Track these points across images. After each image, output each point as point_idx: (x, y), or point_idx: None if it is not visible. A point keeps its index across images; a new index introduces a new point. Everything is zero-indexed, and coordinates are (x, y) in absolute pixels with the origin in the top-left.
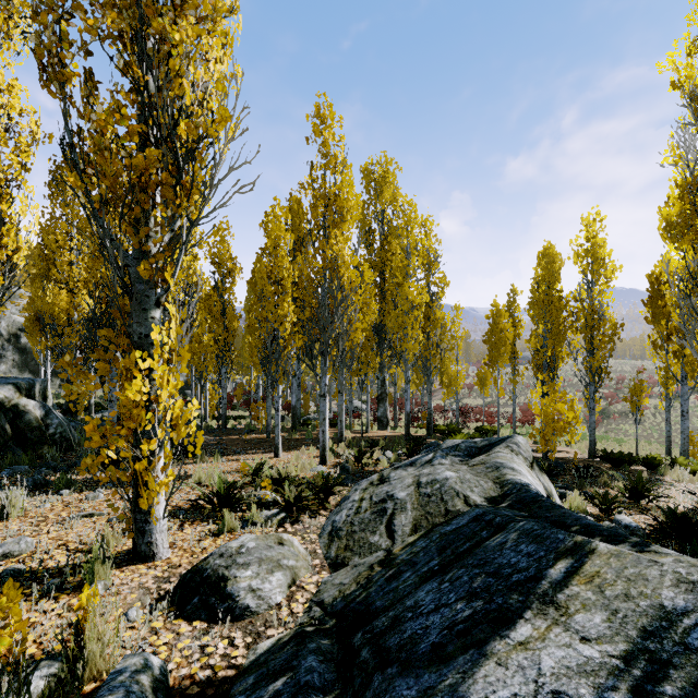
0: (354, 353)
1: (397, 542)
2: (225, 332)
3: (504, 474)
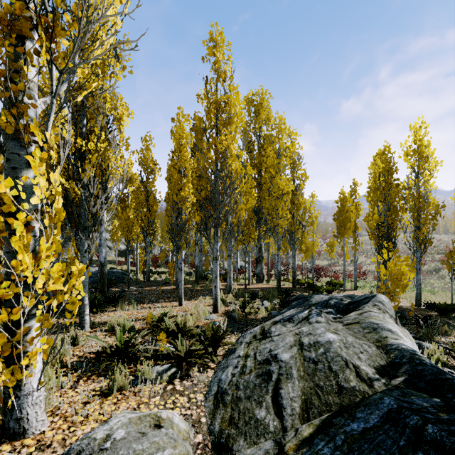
0: (240, 227)
1: (287, 425)
2: (148, 213)
3: (385, 338)
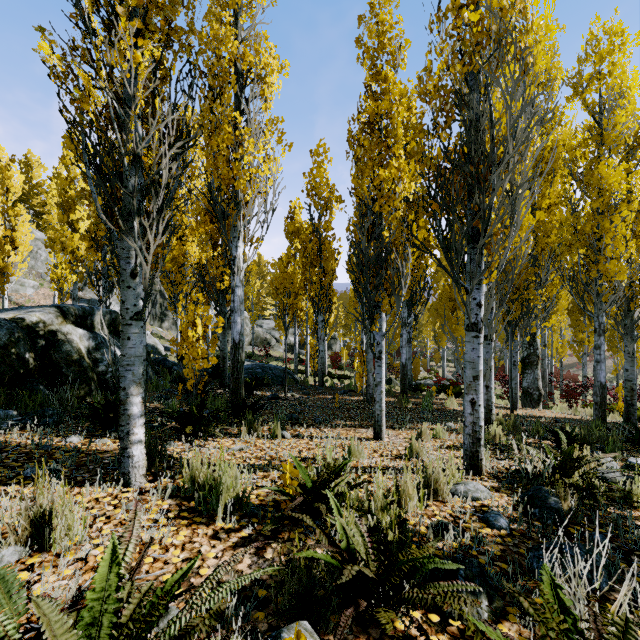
0: (514, 271)
1: None
2: (320, 272)
3: None
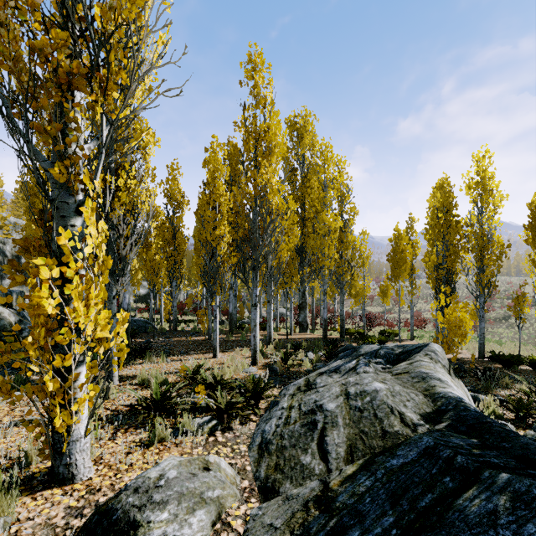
0: (281, 269)
1: (332, 467)
2: (175, 252)
3: (433, 386)
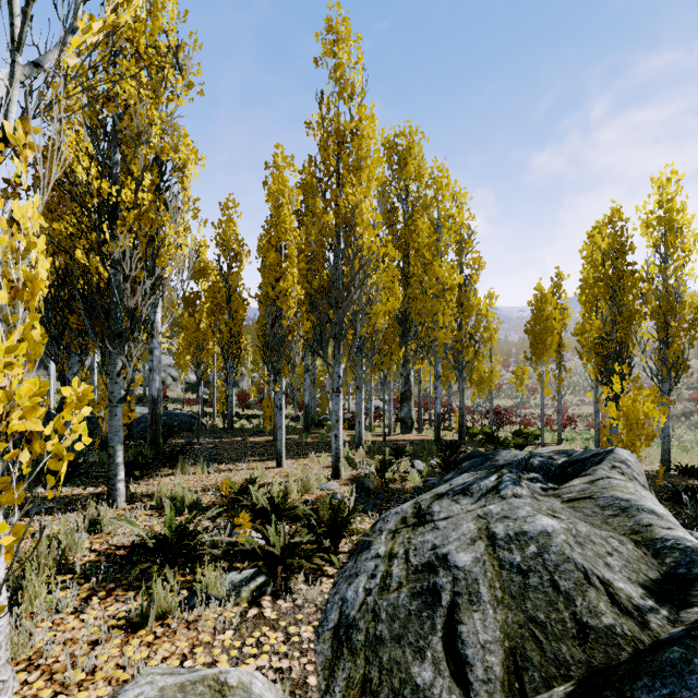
0: (376, 341)
1: None
2: (230, 321)
3: (647, 526)
